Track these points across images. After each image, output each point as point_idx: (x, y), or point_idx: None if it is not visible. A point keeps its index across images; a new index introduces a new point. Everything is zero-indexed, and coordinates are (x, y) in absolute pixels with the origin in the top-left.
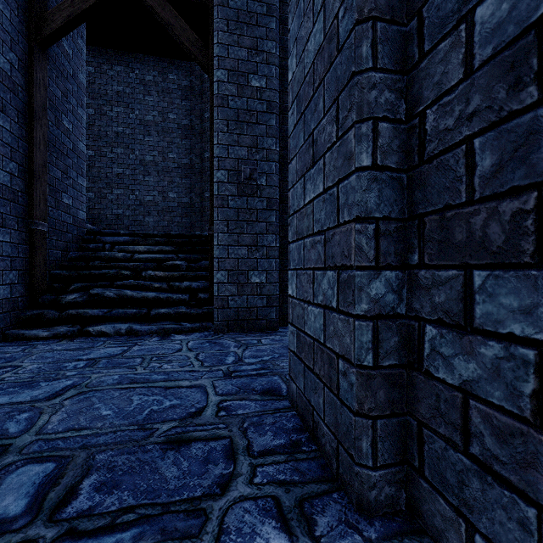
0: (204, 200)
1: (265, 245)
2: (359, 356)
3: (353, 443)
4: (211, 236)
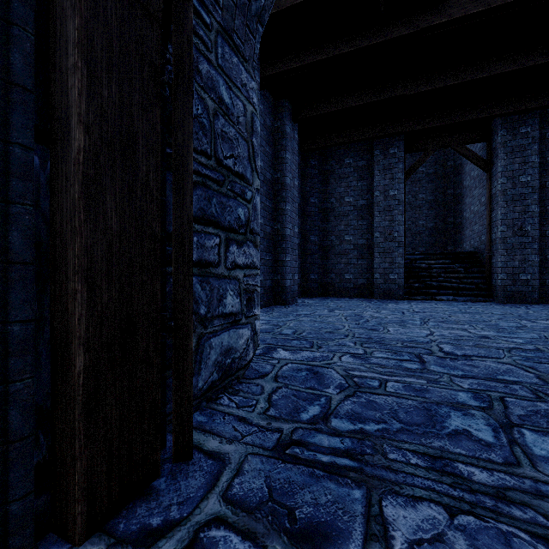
0: (447, 224)
1: (530, 260)
2: None
3: None
4: (490, 256)
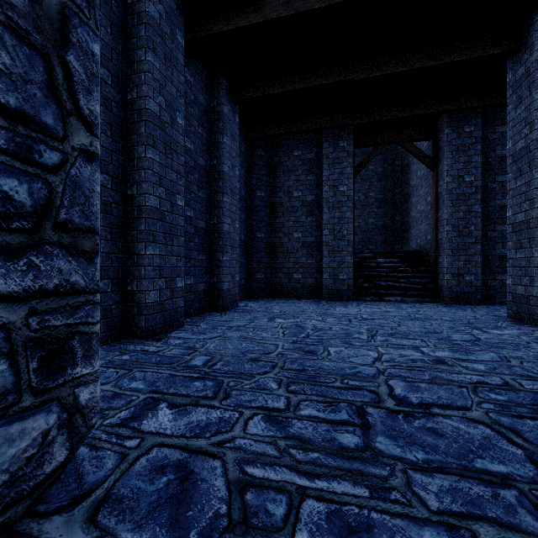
0: (395, 222)
1: (474, 261)
2: (535, 295)
3: (534, 312)
4: (436, 256)
